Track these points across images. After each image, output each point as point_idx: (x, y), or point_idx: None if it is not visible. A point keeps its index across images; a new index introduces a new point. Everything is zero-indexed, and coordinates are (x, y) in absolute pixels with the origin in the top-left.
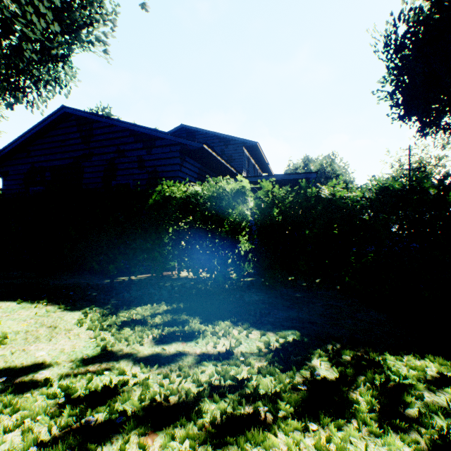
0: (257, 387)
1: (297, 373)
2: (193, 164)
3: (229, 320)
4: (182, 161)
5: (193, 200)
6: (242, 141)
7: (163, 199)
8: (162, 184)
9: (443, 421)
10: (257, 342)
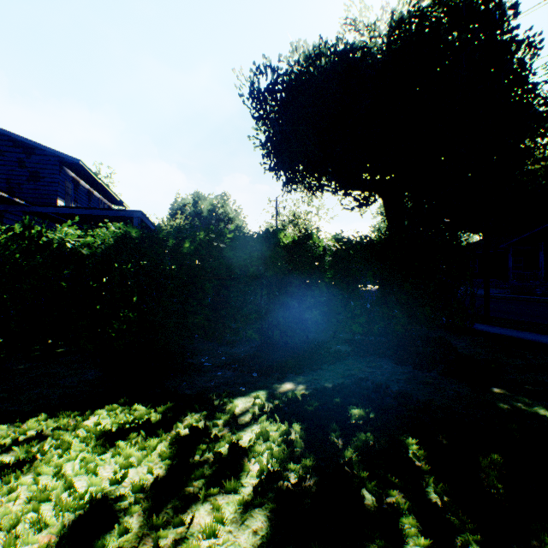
0: None
1: None
2: None
3: None
4: None
5: None
6: (58, 154)
7: None
8: None
9: None
10: None
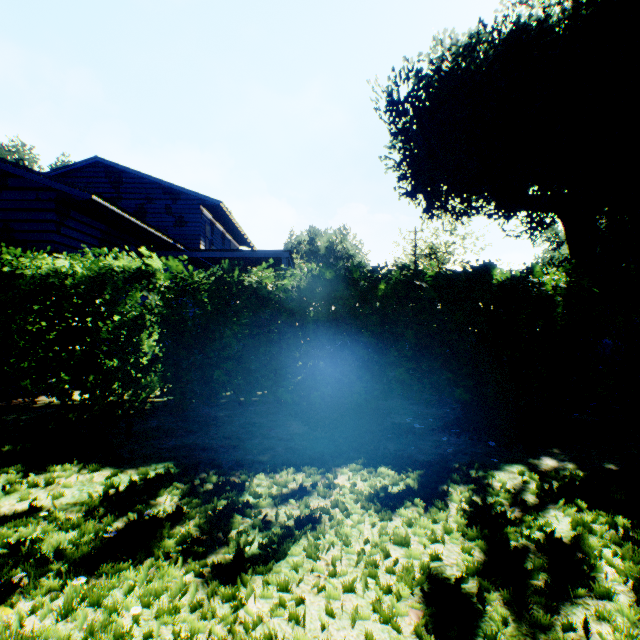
0: (35, 549)
1: (123, 518)
2: (89, 224)
3: (75, 461)
4: (61, 218)
5: (55, 281)
6: (200, 198)
7: (1, 277)
8: (14, 253)
9: (257, 535)
10: (100, 486)
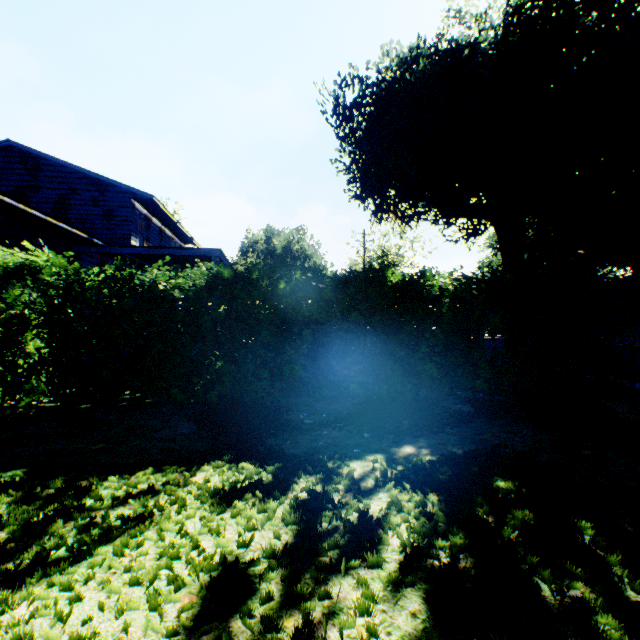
0: None
1: None
2: None
3: None
4: None
5: None
6: (131, 191)
7: None
8: None
9: (73, 538)
10: None
